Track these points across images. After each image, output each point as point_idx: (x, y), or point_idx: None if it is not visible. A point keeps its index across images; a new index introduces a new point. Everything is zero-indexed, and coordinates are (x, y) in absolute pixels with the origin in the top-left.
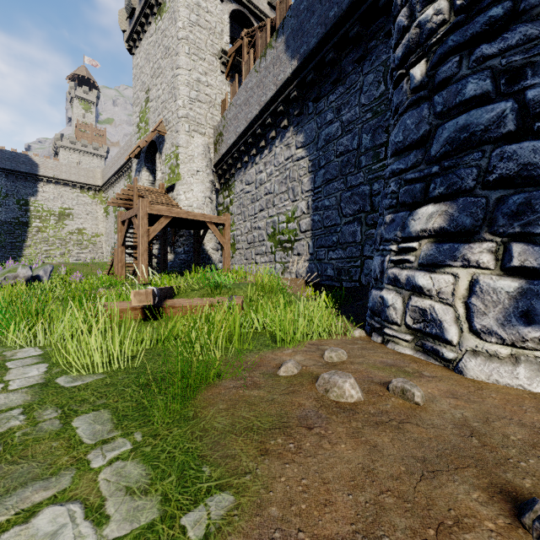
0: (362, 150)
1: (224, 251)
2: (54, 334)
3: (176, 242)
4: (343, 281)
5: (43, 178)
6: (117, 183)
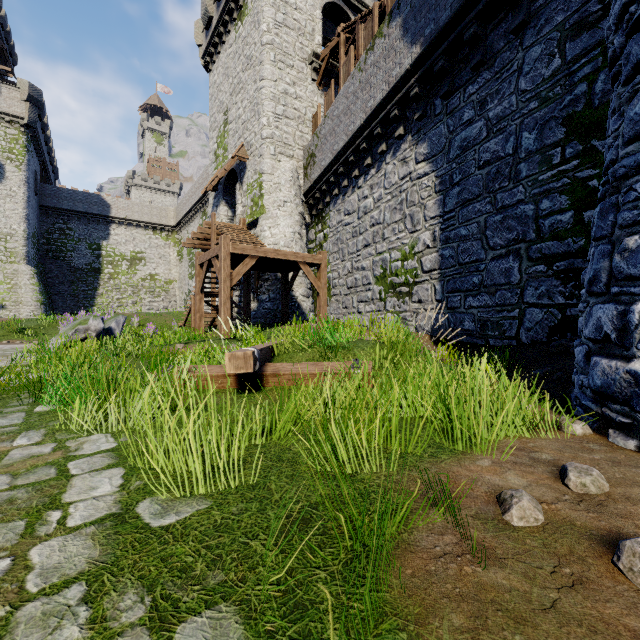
0: (521, 155)
1: (319, 298)
2: (130, 413)
3: (260, 288)
4: (490, 337)
5: (115, 219)
6: (192, 222)
